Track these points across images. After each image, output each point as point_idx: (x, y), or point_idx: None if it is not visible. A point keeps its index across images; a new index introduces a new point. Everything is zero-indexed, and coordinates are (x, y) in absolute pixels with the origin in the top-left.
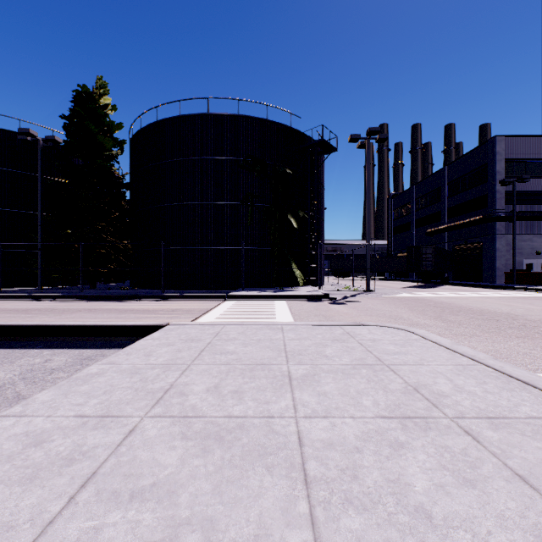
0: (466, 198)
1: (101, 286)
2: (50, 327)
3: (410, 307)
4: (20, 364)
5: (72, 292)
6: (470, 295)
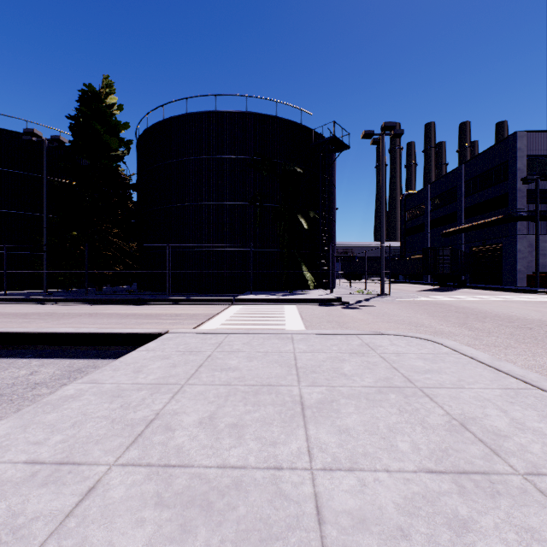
0: (484, 197)
1: (107, 289)
2: (41, 334)
3: (430, 313)
4: (3, 377)
5: (77, 295)
6: (492, 300)
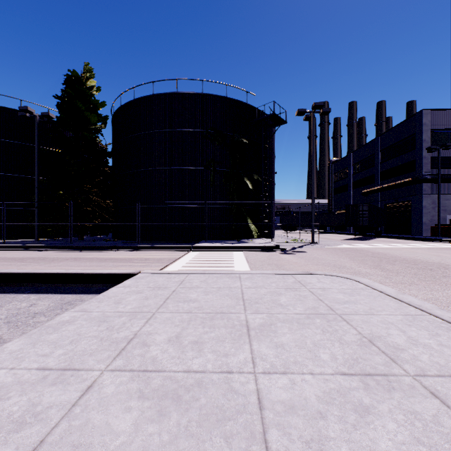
0: (396, 163)
1: (88, 238)
2: (37, 274)
3: (351, 257)
4: (8, 308)
5: (63, 243)
6: (402, 247)
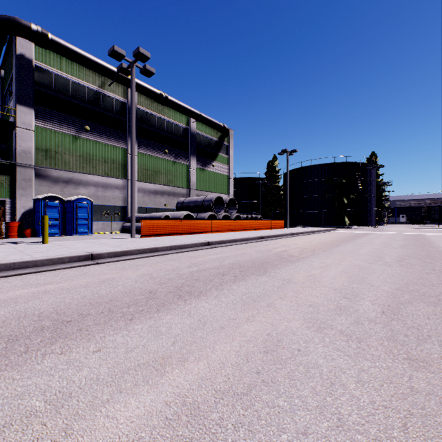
0: None
1: None
2: None
3: (364, 229)
4: None
5: None
6: (420, 229)
